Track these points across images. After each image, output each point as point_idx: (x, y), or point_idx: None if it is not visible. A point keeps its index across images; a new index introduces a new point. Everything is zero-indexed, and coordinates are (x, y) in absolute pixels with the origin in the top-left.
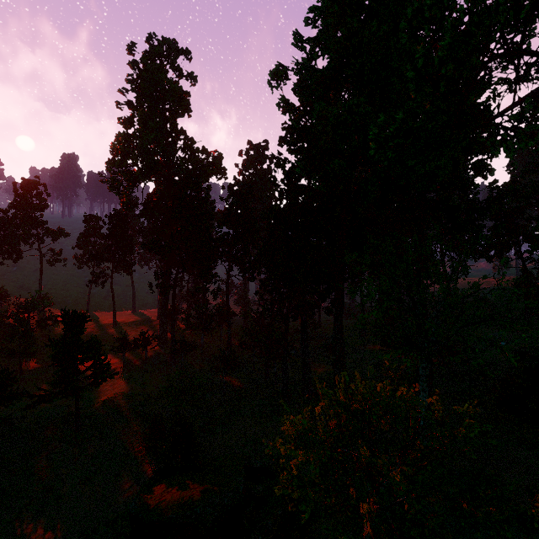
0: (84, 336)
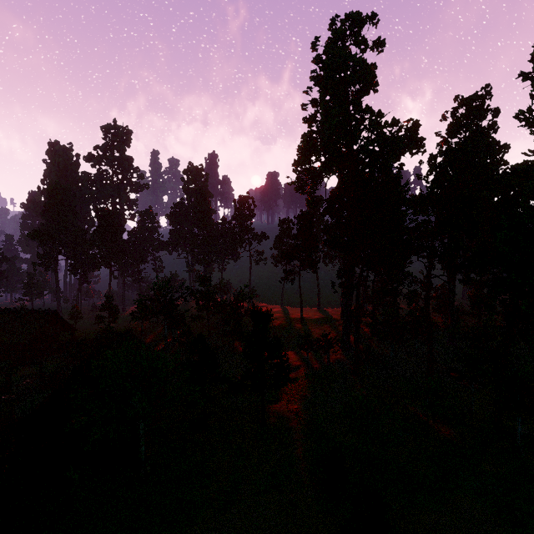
0: (277, 327)
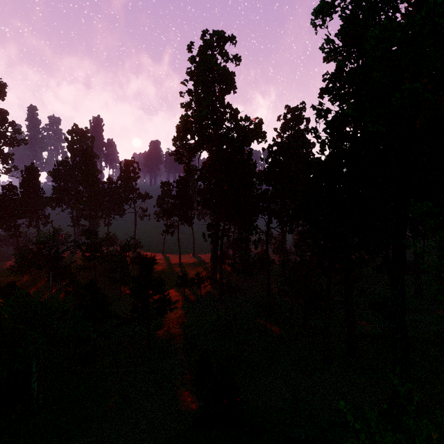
0: (160, 272)
